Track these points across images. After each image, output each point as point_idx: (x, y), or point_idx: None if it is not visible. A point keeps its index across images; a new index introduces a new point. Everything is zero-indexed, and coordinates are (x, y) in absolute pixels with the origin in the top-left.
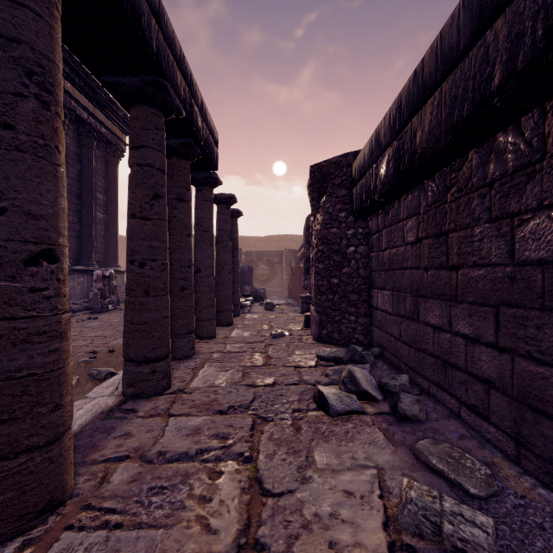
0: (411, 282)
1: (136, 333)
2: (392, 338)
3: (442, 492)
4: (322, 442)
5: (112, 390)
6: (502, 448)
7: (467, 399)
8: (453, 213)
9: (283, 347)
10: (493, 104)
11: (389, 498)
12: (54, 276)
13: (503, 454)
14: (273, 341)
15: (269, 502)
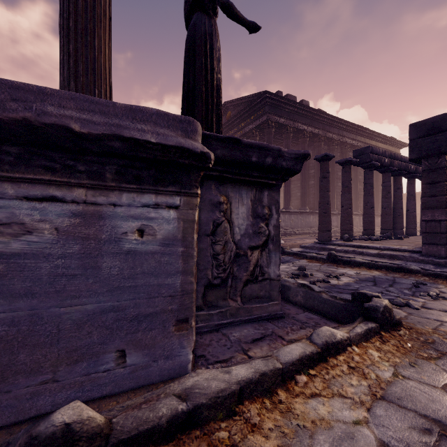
0: None
1: None
2: None
3: None
4: None
5: None
6: None
7: None
8: None
9: None
10: None
11: None
12: None
13: None
14: None
15: None
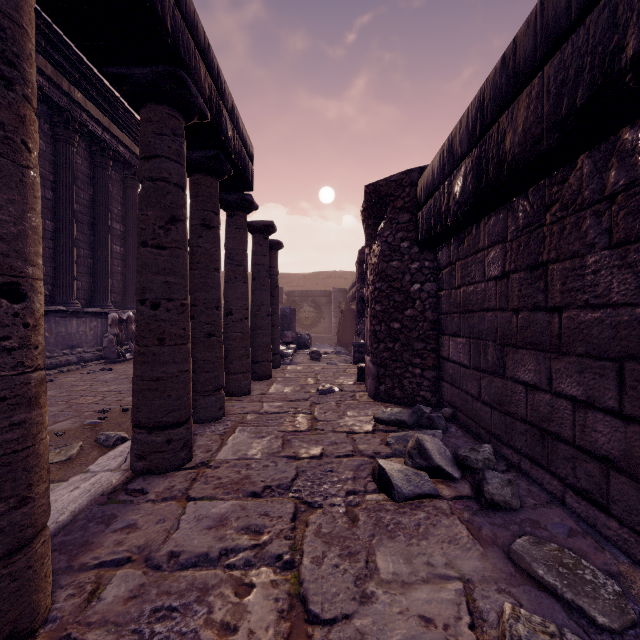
0: (495, 327)
1: (147, 392)
2: (469, 397)
3: (562, 627)
4: (386, 540)
5: (120, 462)
6: (629, 551)
7: (574, 481)
8: (554, 239)
9: (333, 407)
10: (624, 84)
11: (483, 628)
12: (19, 319)
13: (630, 558)
14: (320, 399)
15: (316, 634)
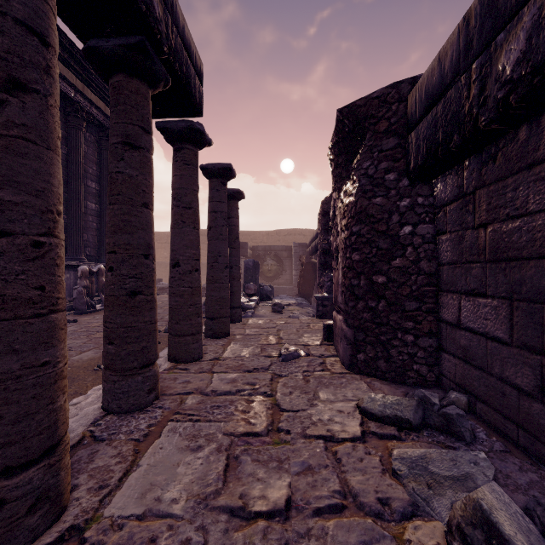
0: None
1: None
2: (508, 387)
3: None
4: None
5: None
6: None
7: None
8: None
9: (299, 382)
10: None
11: None
12: None
13: None
14: (283, 368)
15: None
